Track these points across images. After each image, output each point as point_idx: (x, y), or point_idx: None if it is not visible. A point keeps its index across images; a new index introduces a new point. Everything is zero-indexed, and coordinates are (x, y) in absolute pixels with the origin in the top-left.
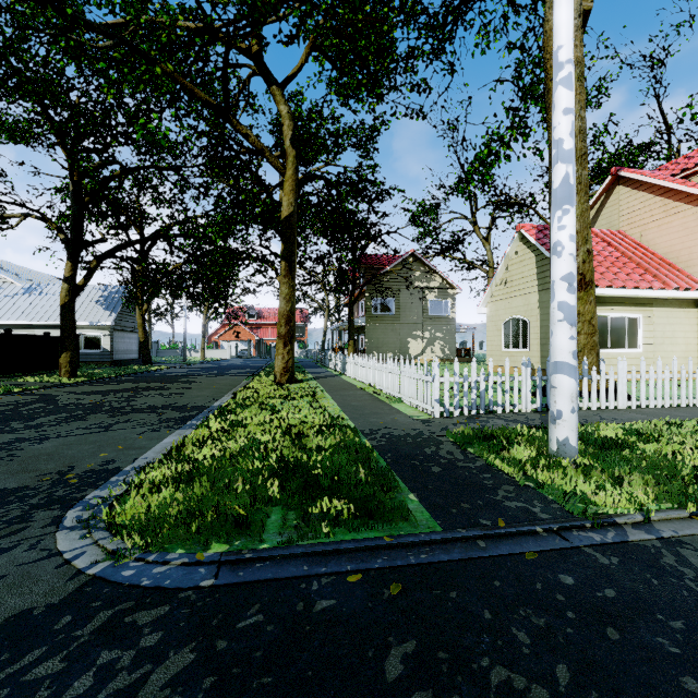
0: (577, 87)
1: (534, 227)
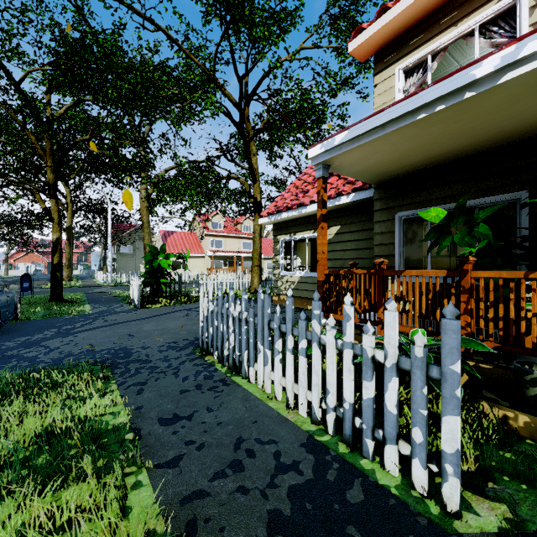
0: (145, 212)
1: (164, 231)
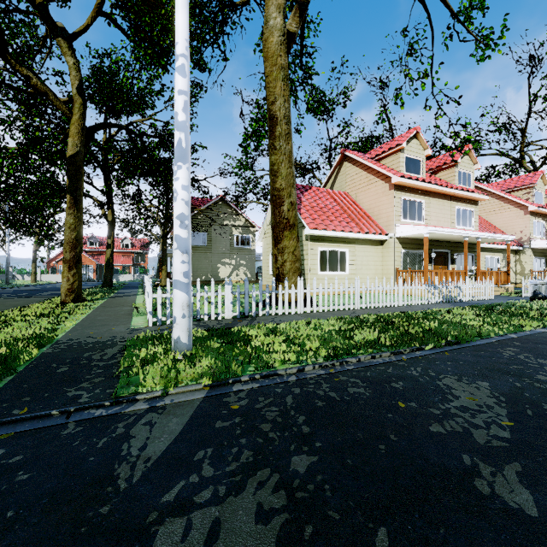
0: (282, 85)
1: None
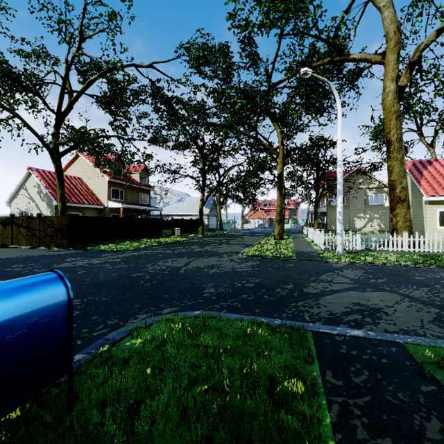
0: (394, 122)
1: (412, 162)
